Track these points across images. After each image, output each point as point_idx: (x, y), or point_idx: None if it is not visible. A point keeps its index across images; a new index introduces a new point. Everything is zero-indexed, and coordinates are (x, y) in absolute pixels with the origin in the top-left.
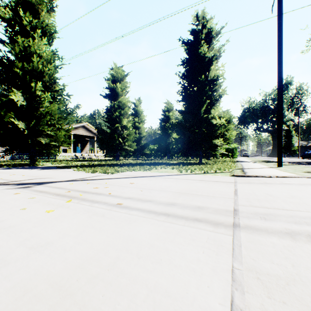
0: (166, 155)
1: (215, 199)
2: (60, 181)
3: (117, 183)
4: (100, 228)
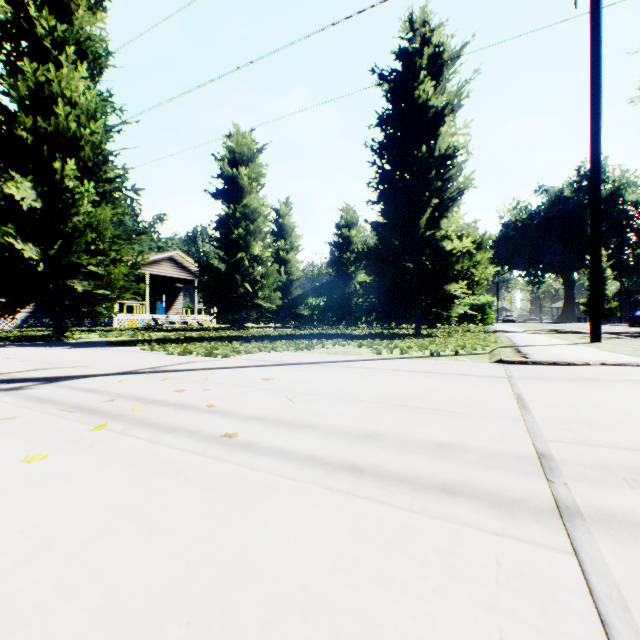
0: (344, 319)
1: (477, 423)
2: (101, 375)
3: (233, 380)
4: (157, 521)
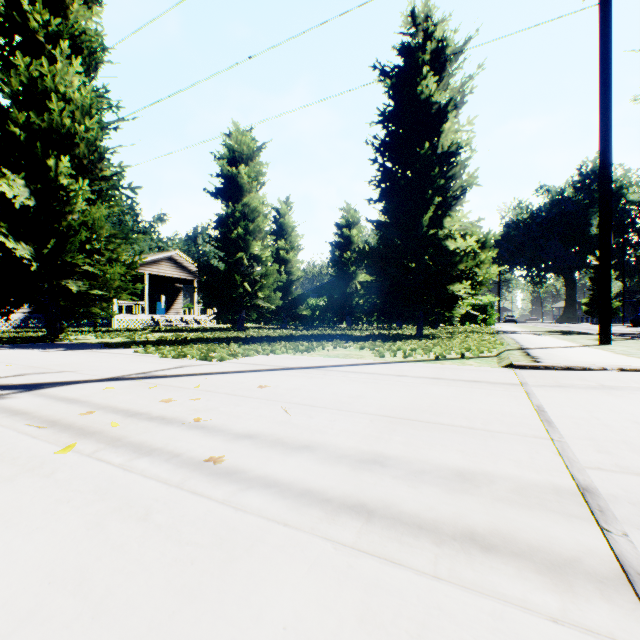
0: (344, 320)
1: (499, 443)
2: (86, 382)
3: (227, 388)
4: (105, 596)
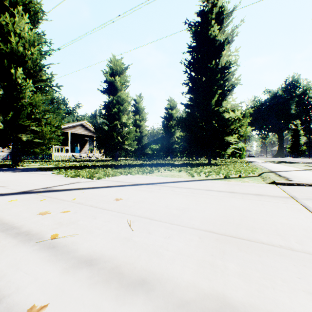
0: (169, 155)
1: None
2: (3, 195)
3: (93, 200)
4: None
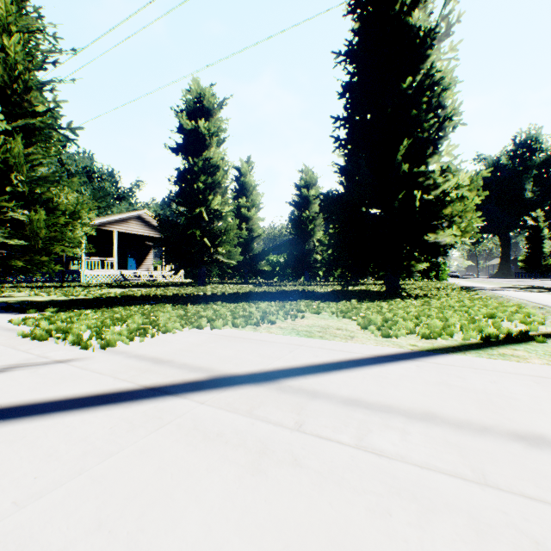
0: (303, 275)
1: None
2: None
3: None
4: None
